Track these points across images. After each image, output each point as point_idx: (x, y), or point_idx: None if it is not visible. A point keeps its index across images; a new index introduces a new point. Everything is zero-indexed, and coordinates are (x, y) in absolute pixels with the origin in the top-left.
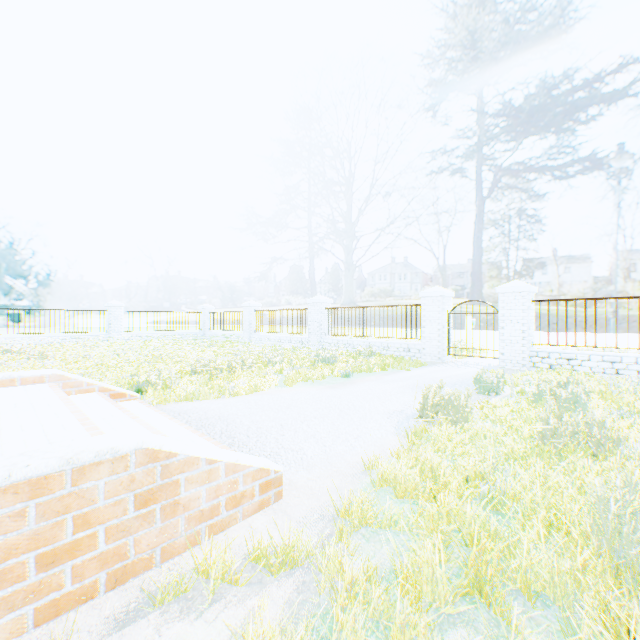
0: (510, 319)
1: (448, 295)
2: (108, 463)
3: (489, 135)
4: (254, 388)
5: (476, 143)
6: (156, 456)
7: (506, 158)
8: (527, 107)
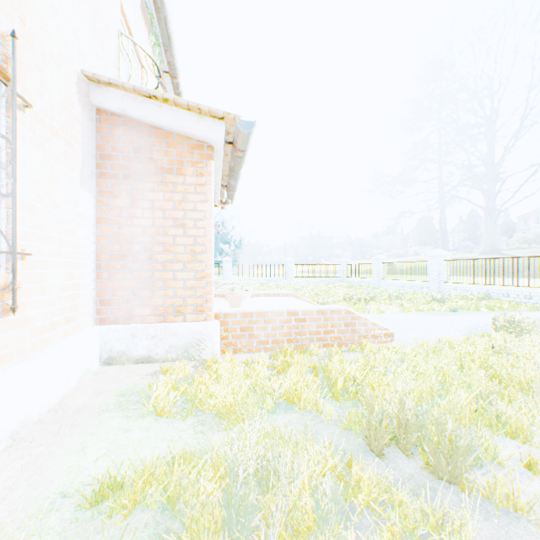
0: None
1: None
2: (337, 311)
3: None
4: (381, 311)
5: None
6: (349, 312)
7: None
8: None
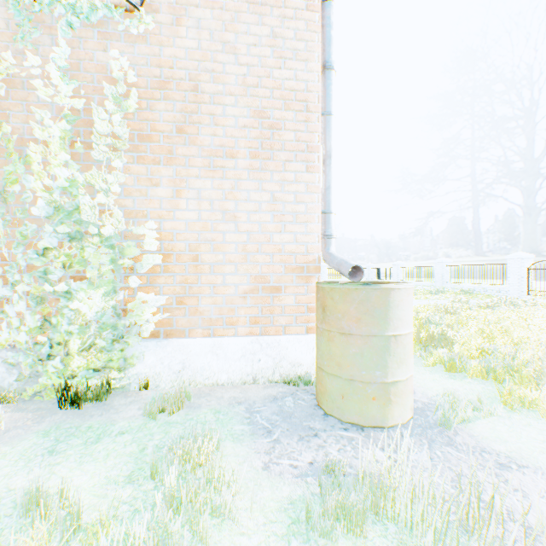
0: None
1: (527, 257)
2: None
3: None
4: None
5: None
6: None
7: None
8: None
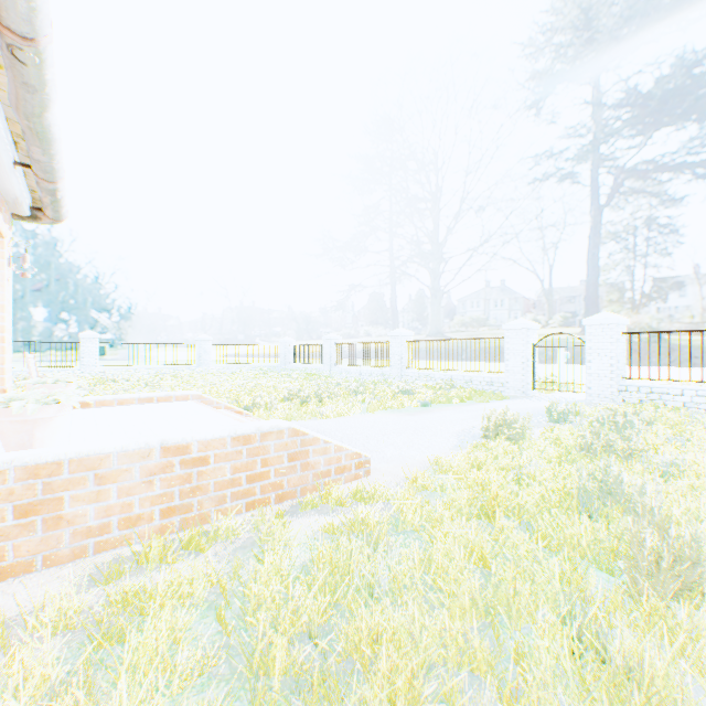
0: (597, 352)
1: (533, 327)
2: (275, 433)
3: (601, 137)
4: (341, 413)
5: (585, 147)
6: (298, 433)
7: (623, 162)
8: (650, 100)
